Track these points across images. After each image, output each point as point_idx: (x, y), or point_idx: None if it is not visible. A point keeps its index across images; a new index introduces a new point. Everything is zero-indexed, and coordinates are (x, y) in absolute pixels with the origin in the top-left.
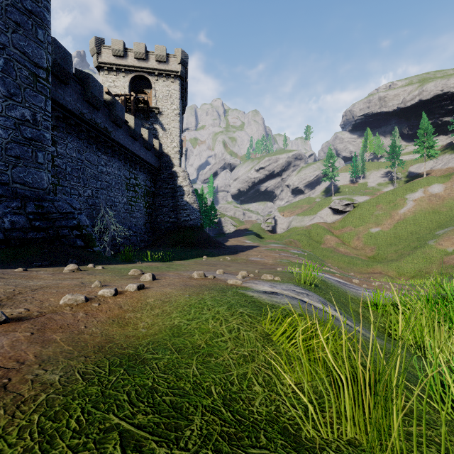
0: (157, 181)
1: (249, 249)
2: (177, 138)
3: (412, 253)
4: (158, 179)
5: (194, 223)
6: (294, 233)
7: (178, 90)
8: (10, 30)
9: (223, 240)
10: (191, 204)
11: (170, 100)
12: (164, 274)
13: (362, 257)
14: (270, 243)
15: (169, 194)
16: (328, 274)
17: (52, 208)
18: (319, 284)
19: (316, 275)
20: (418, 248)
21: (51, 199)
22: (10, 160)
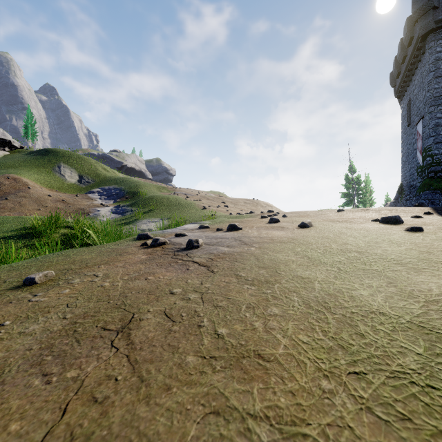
0: None
1: None
2: None
3: None
4: None
5: None
6: None
7: None
8: None
9: None
10: None
11: None
12: (277, 229)
13: None
14: None
15: None
16: None
17: None
18: None
19: None
20: None
21: None
22: None
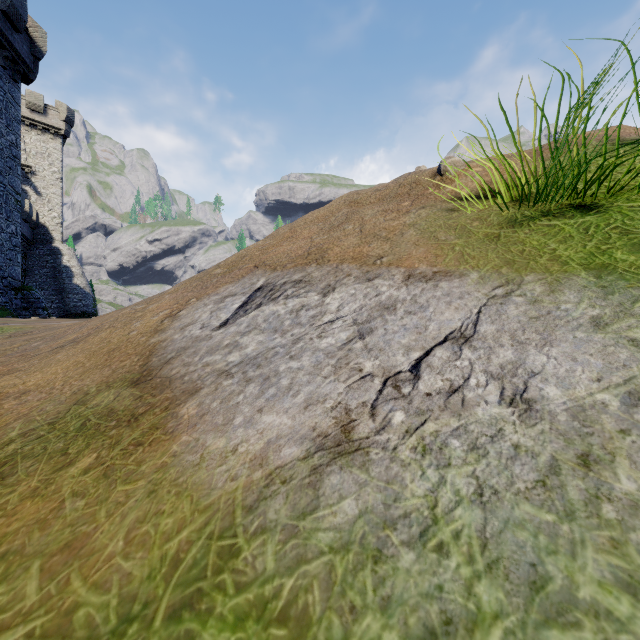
0: (29, 256)
1: None
2: (59, 208)
3: None
4: (31, 255)
5: (89, 309)
6: None
7: (60, 150)
8: (7, 174)
9: None
10: (84, 288)
11: (48, 160)
12: None
13: None
14: None
15: (49, 274)
16: None
17: (30, 295)
18: None
19: None
20: None
21: (26, 288)
22: (7, 262)
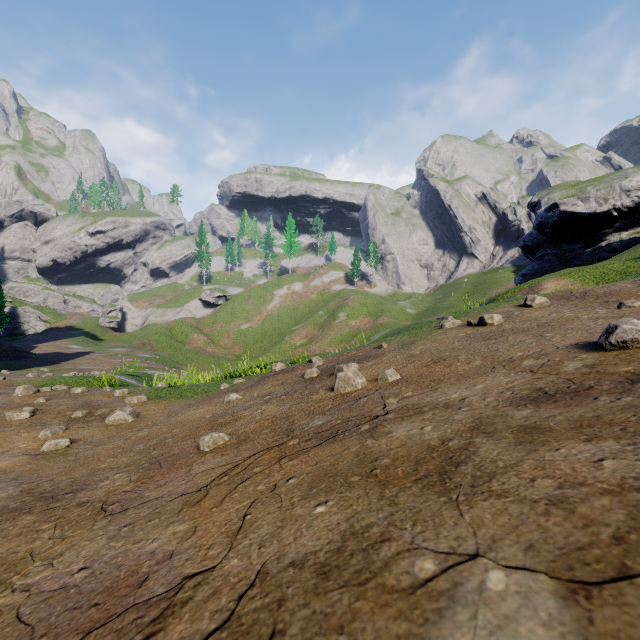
0: None
1: (77, 357)
2: None
3: (272, 349)
4: None
5: None
6: (151, 332)
7: None
8: None
9: (24, 346)
10: None
11: None
12: None
13: (230, 357)
14: (112, 347)
15: None
16: (162, 372)
17: None
18: (142, 375)
19: (147, 372)
20: (277, 344)
21: None
22: None
